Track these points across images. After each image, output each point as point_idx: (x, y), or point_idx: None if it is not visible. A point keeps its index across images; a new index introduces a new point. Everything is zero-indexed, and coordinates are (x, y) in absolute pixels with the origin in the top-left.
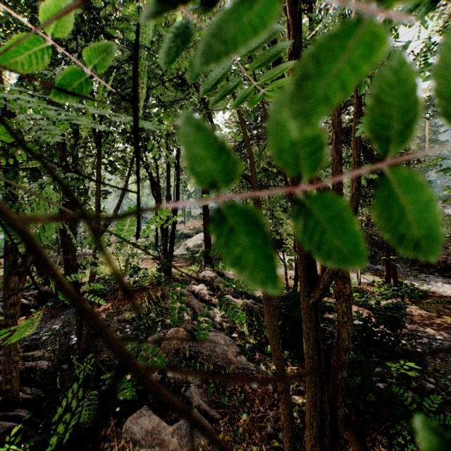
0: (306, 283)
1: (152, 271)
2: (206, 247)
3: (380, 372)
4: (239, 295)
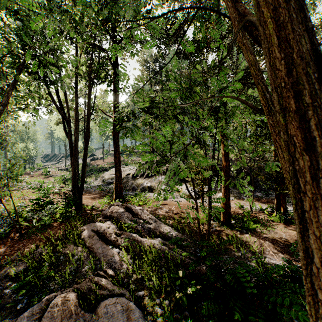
0: None
1: (61, 206)
2: (116, 181)
3: None
4: (146, 232)
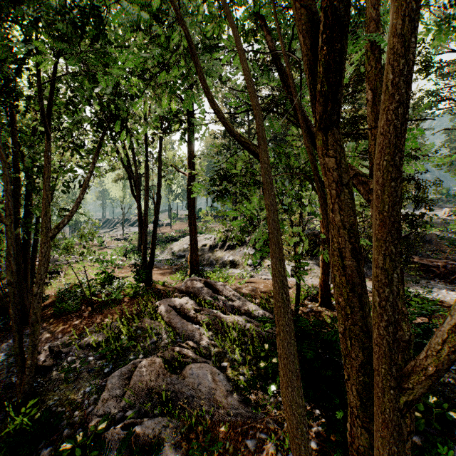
0: (387, 358)
1: (129, 281)
2: (192, 252)
3: None
4: (229, 310)
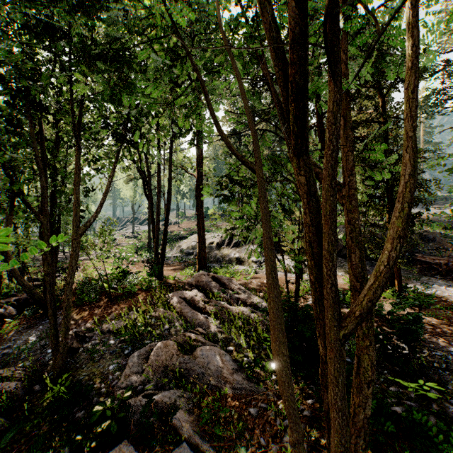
0: (332, 307)
1: (142, 275)
2: (200, 249)
3: (395, 392)
4: (235, 302)
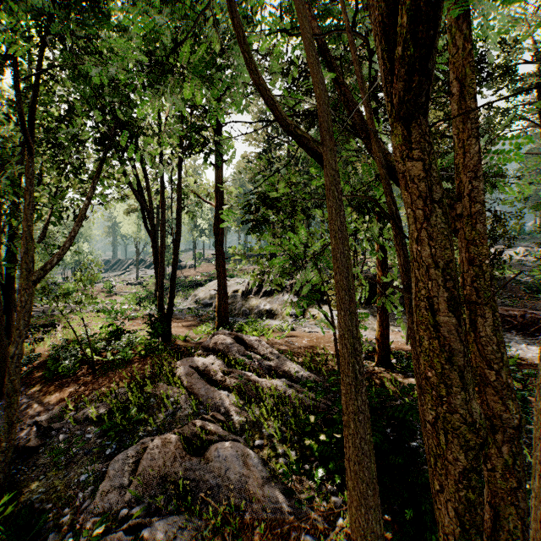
0: (540, 491)
1: (142, 335)
2: (220, 300)
3: None
4: (266, 371)
